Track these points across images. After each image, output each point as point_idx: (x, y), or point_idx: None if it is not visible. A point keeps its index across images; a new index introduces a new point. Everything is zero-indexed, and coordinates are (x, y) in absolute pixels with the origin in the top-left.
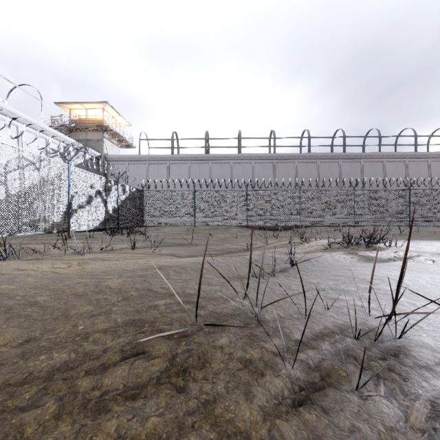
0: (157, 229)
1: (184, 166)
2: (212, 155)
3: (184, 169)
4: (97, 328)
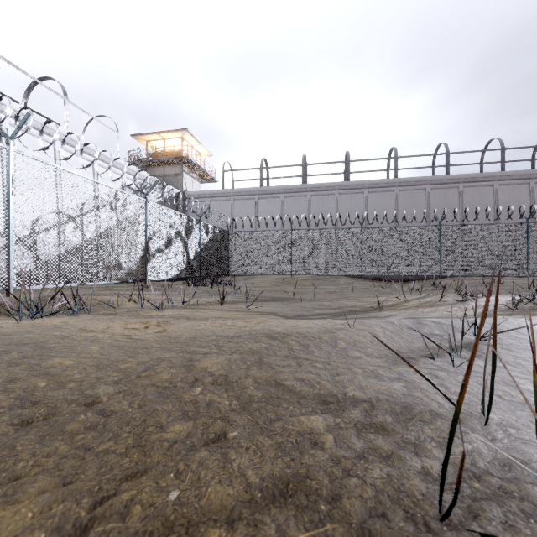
0: (244, 279)
1: (276, 201)
2: (311, 185)
3: (276, 204)
4: (209, 502)
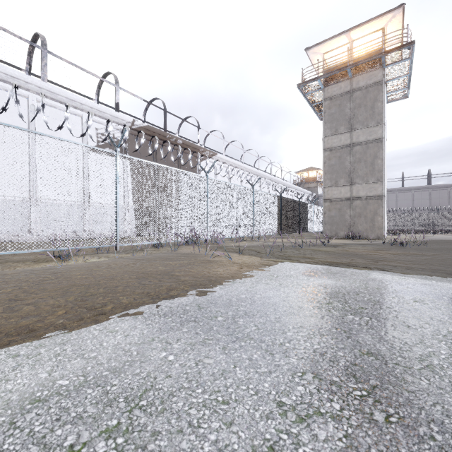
0: None
1: None
2: None
3: None
4: None
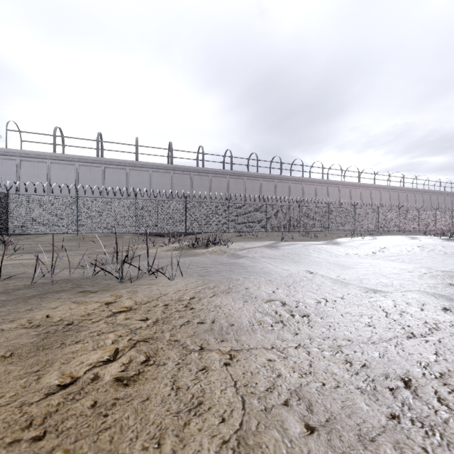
0: (32, 237)
1: (70, 168)
2: (105, 159)
3: (70, 171)
4: None
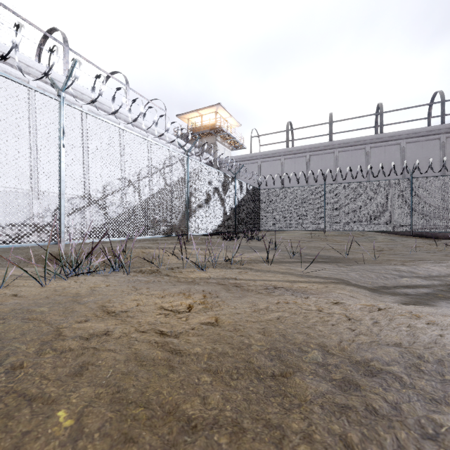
0: (271, 234)
1: (301, 160)
2: (338, 142)
3: (301, 163)
4: None
